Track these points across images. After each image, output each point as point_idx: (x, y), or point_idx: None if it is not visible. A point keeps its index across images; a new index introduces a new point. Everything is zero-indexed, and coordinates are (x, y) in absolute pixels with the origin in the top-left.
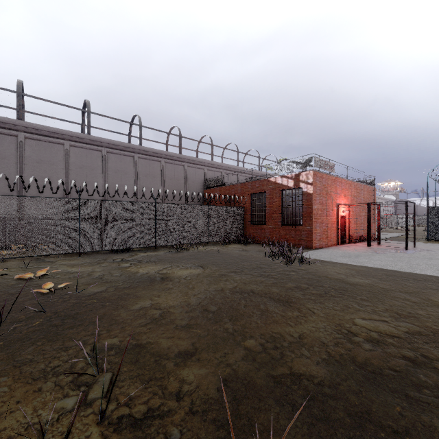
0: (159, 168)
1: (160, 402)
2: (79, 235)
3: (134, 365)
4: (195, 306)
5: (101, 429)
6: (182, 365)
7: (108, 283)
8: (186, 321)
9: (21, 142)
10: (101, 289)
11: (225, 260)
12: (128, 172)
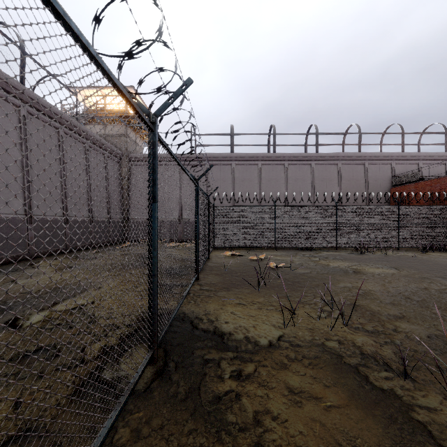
0: (335, 171)
1: (381, 328)
2: (274, 234)
3: (354, 311)
4: (395, 293)
5: (347, 327)
6: (393, 320)
7: (309, 269)
8: (388, 300)
9: (233, 168)
10: (306, 271)
11: (426, 266)
12: (306, 179)
